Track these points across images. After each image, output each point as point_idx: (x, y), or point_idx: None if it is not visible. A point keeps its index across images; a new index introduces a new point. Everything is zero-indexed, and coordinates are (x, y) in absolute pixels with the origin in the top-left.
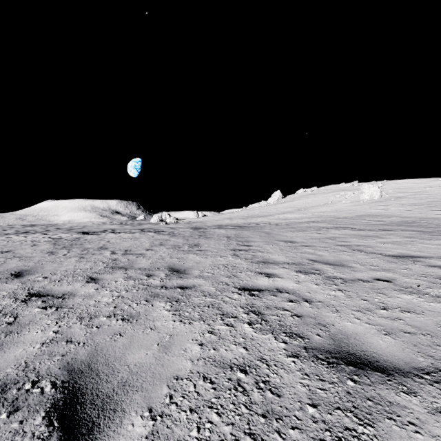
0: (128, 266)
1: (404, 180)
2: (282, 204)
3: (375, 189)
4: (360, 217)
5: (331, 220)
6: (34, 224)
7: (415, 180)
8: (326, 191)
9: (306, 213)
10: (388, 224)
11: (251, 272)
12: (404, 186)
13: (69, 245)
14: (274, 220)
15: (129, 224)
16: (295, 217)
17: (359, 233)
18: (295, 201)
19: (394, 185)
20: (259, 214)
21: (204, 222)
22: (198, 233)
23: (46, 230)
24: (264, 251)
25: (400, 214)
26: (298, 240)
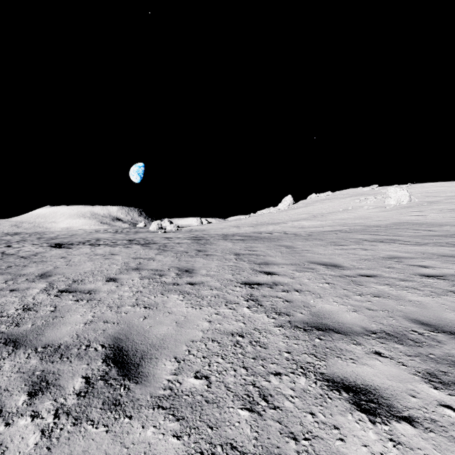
0: (32, 334)
1: (431, 184)
2: (294, 211)
3: (402, 192)
4: (398, 225)
5: (363, 229)
6: (18, 233)
7: (444, 184)
8: (343, 196)
9: (324, 220)
10: (450, 235)
11: (306, 376)
12: (433, 190)
13: (4, 268)
14: (289, 228)
15: (124, 233)
16: (314, 225)
17: (426, 249)
18: (309, 207)
19: (421, 189)
20: (269, 221)
21: (208, 231)
22: (197, 247)
23: (21, 240)
24: (304, 290)
25: (449, 222)
26: (344, 261)
